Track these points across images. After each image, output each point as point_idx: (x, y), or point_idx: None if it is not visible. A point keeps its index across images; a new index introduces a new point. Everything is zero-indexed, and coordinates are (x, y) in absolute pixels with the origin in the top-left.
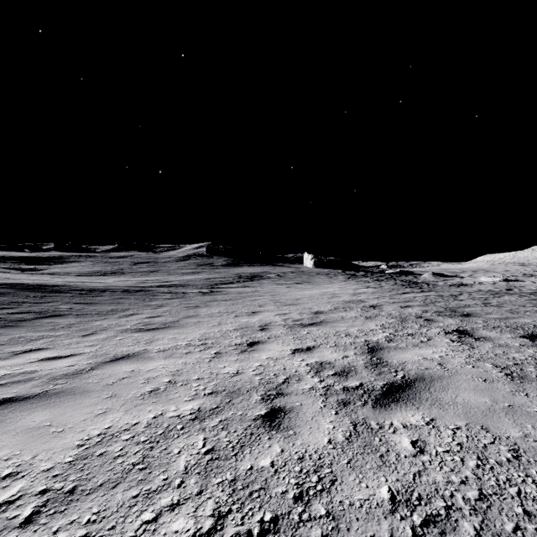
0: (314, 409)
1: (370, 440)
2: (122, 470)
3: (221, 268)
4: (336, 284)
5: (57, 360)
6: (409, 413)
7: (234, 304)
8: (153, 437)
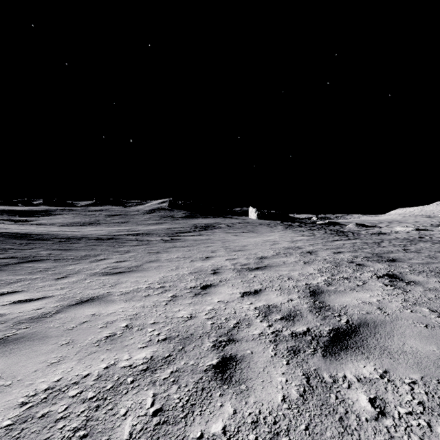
0: (265, 358)
1: (326, 398)
2: (60, 438)
3: (181, 220)
4: (276, 233)
5: (27, 303)
6: (361, 363)
7: (190, 250)
8: (101, 393)
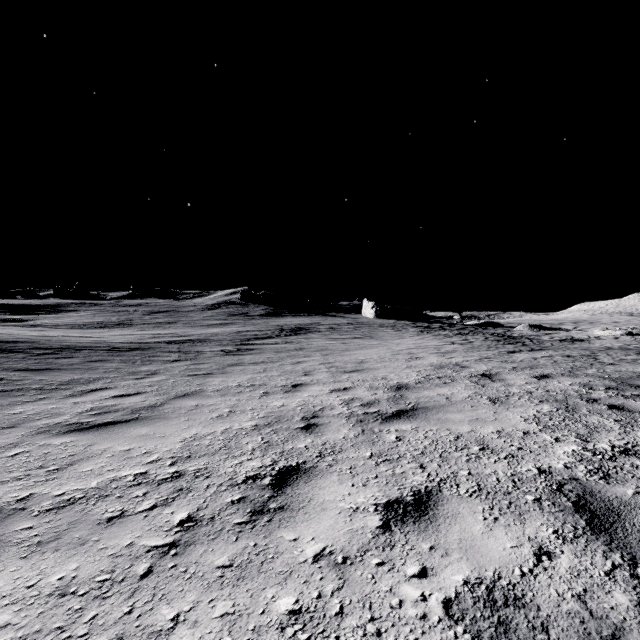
0: None
1: None
2: None
3: (259, 319)
4: (409, 339)
5: None
6: None
7: (267, 369)
8: None
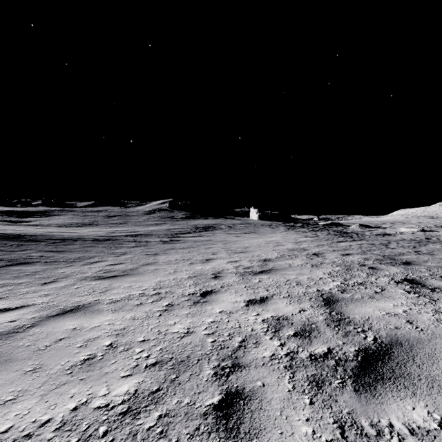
0: (281, 394)
1: None
2: None
3: (181, 221)
4: (279, 234)
5: (2, 313)
6: (407, 403)
7: (190, 251)
8: None
